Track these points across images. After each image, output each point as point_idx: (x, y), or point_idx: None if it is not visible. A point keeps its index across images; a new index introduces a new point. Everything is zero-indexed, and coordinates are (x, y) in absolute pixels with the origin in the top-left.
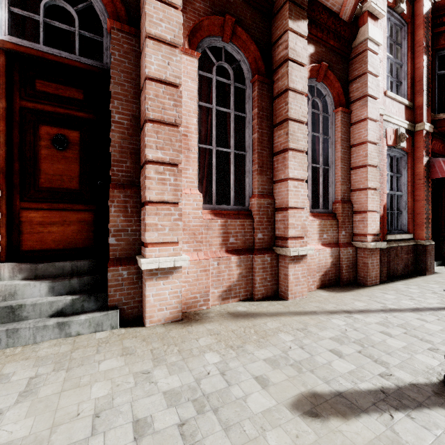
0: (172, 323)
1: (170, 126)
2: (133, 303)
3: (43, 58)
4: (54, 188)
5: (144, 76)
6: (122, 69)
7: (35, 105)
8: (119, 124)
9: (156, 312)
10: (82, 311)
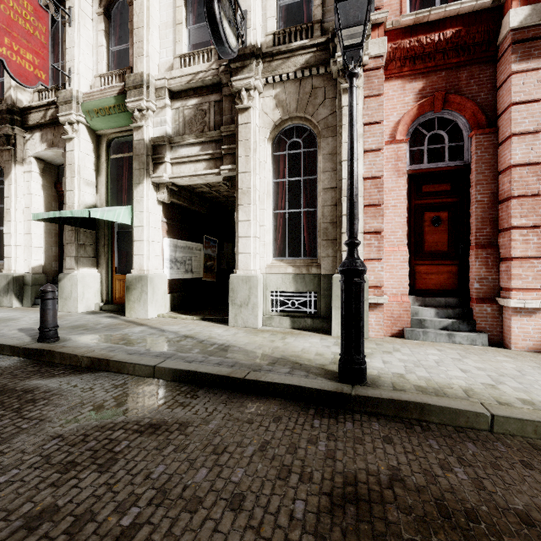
0: (535, 352)
1: (532, 197)
2: (495, 332)
3: (428, 172)
4: (432, 251)
5: (508, 165)
6: (482, 162)
7: (421, 201)
8: (480, 202)
9: (519, 341)
10: (458, 330)
